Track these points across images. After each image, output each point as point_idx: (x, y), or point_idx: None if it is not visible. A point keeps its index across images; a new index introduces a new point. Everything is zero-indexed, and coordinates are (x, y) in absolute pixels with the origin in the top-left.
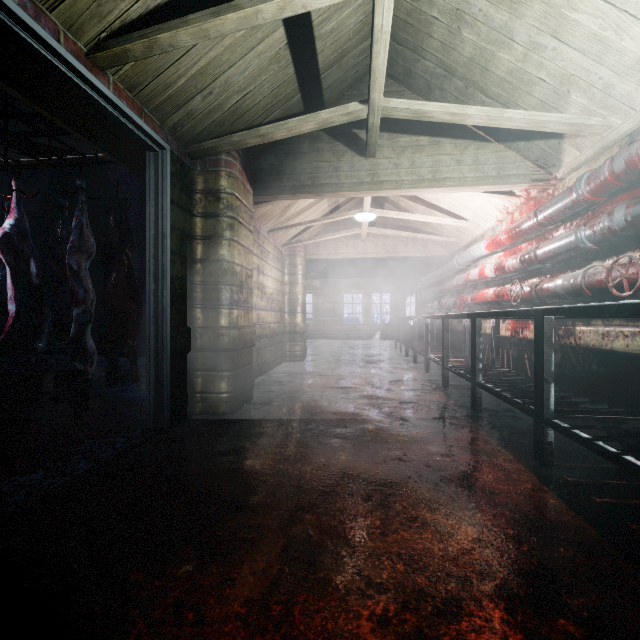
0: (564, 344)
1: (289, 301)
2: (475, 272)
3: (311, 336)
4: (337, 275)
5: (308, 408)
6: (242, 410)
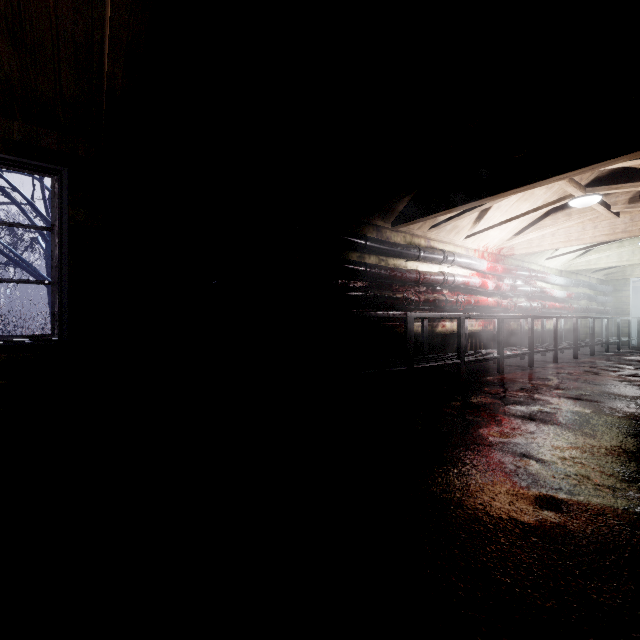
0: (507, 330)
1: None
2: (478, 281)
3: None
4: None
5: None
6: None
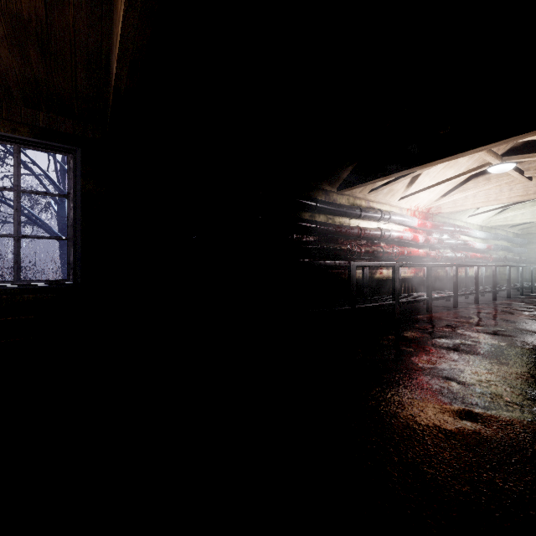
0: (435, 276)
1: None
2: (410, 235)
3: None
4: None
5: None
6: None
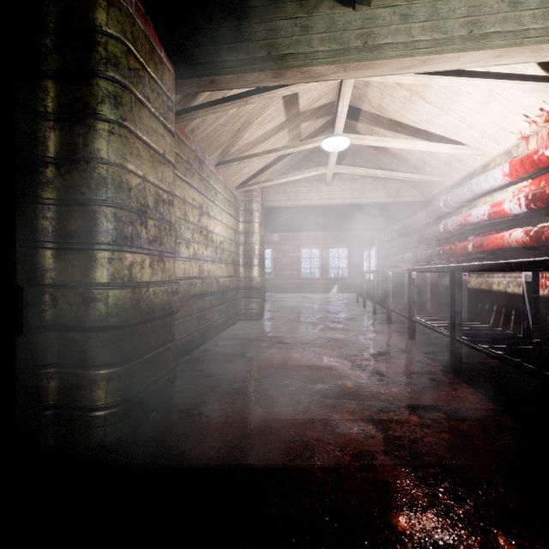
0: None
1: (244, 252)
2: (482, 210)
3: (270, 290)
4: (296, 228)
5: (259, 425)
6: (141, 431)
